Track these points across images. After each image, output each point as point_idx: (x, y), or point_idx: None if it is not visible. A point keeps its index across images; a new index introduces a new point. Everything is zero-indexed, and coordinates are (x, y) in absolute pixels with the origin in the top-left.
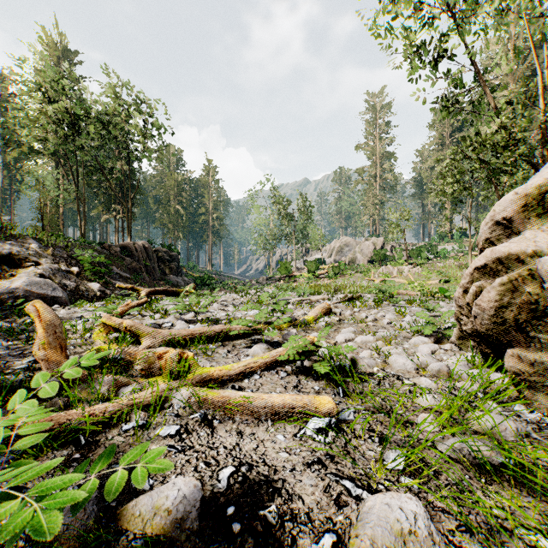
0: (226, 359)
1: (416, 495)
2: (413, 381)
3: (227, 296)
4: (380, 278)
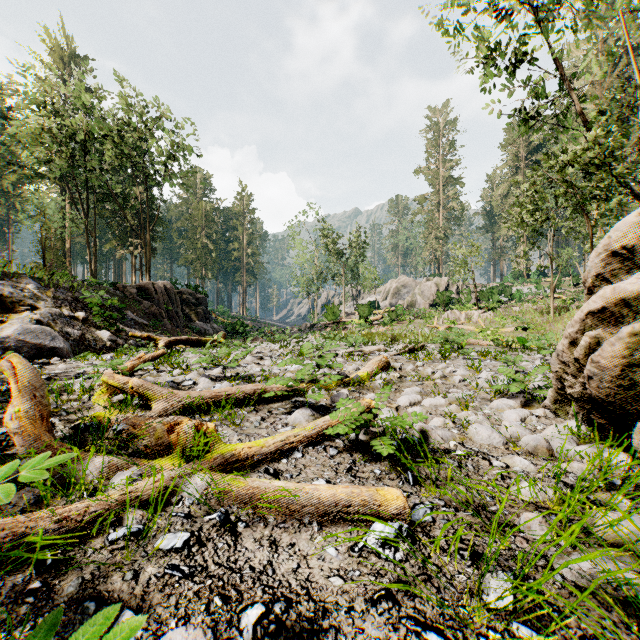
0: (259, 429)
1: None
2: (505, 461)
3: (263, 347)
4: (445, 325)
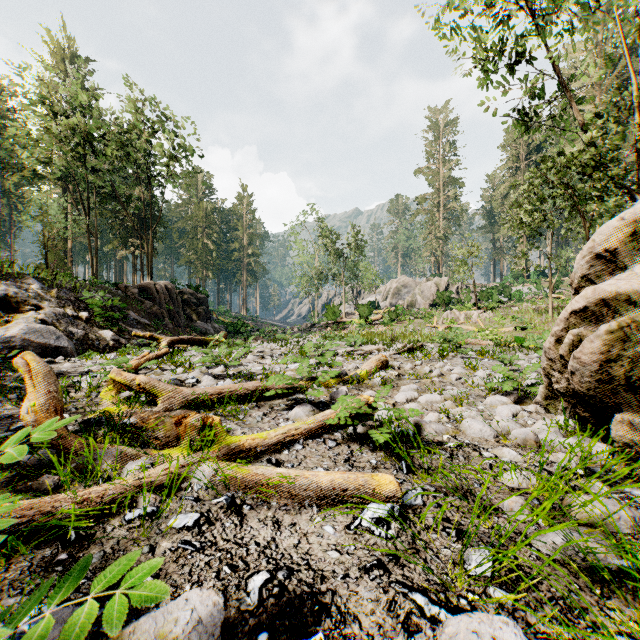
0: (261, 424)
1: (511, 613)
2: (494, 452)
3: (264, 346)
4: (445, 325)
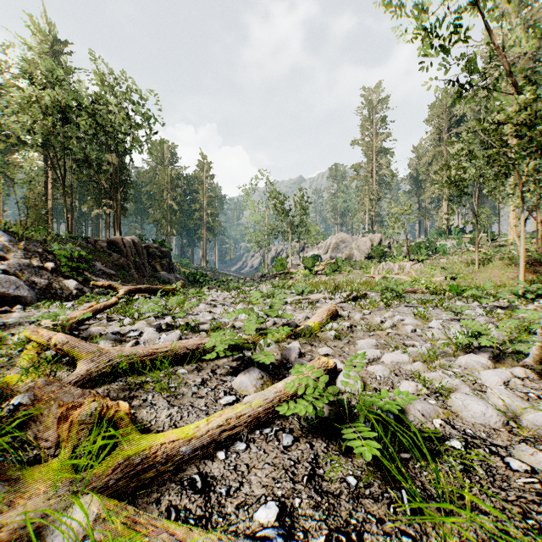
0: (196, 399)
1: None
2: (523, 459)
3: (218, 295)
4: (381, 275)
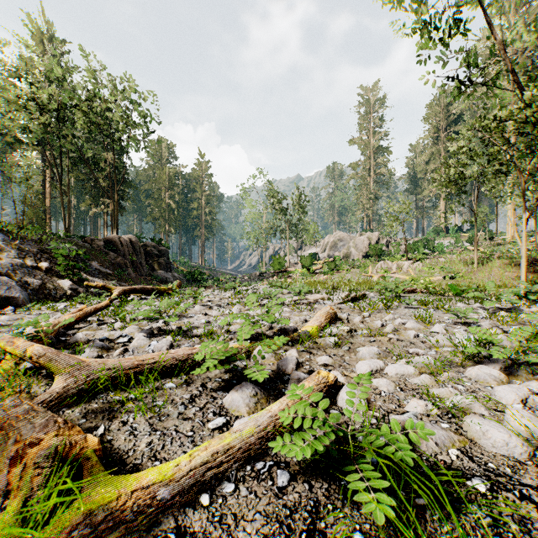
0: (182, 421)
1: None
2: None
3: (214, 295)
4: (379, 274)
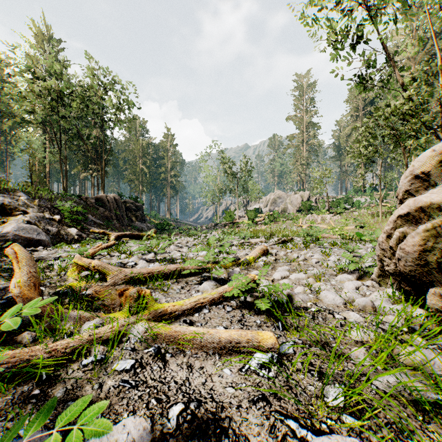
0: (179, 294)
1: (358, 435)
2: (343, 315)
3: (182, 239)
4: (307, 224)
